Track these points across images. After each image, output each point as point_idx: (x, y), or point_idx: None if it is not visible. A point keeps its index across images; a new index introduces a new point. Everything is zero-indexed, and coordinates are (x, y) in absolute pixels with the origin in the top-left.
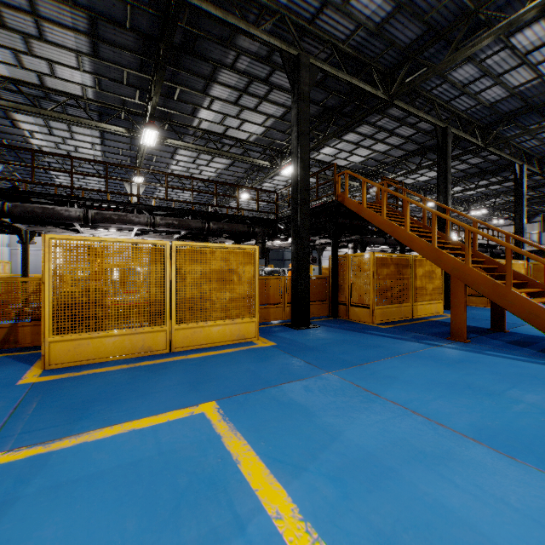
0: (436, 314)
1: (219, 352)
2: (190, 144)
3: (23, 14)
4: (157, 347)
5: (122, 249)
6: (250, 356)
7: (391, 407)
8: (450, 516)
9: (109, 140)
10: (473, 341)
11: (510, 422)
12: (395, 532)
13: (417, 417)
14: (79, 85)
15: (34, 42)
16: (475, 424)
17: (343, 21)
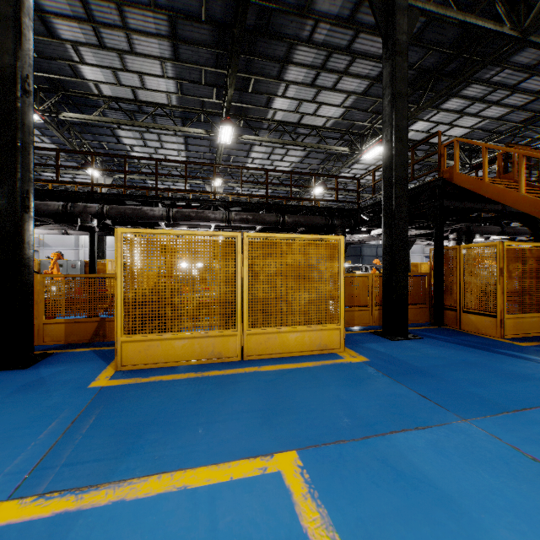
0: None
1: (297, 365)
2: (264, 137)
3: (116, 29)
4: (227, 353)
5: (191, 242)
6: (337, 375)
7: None
8: None
9: (192, 145)
10: None
11: None
12: None
13: None
14: (164, 93)
15: (127, 57)
16: None
17: None
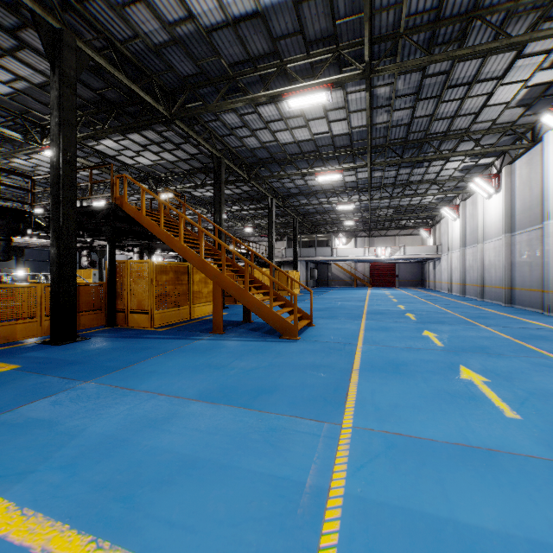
0: (211, 314)
1: None
2: None
3: None
4: None
5: None
6: None
7: (142, 396)
8: (158, 452)
9: None
10: (227, 332)
11: (224, 382)
12: (111, 479)
13: (161, 397)
14: None
15: None
16: (201, 390)
17: (119, 22)
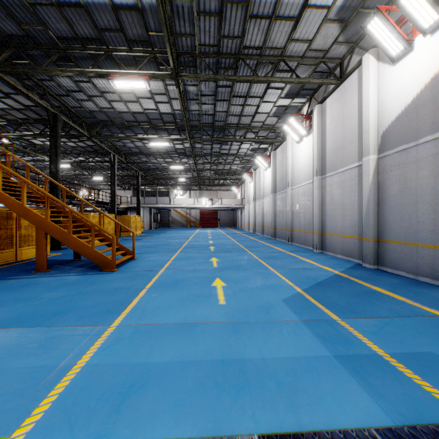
0: None
1: None
2: None
3: None
4: None
5: None
6: None
7: None
8: None
9: None
10: (52, 270)
11: (25, 311)
12: None
13: None
14: None
15: None
16: None
17: None
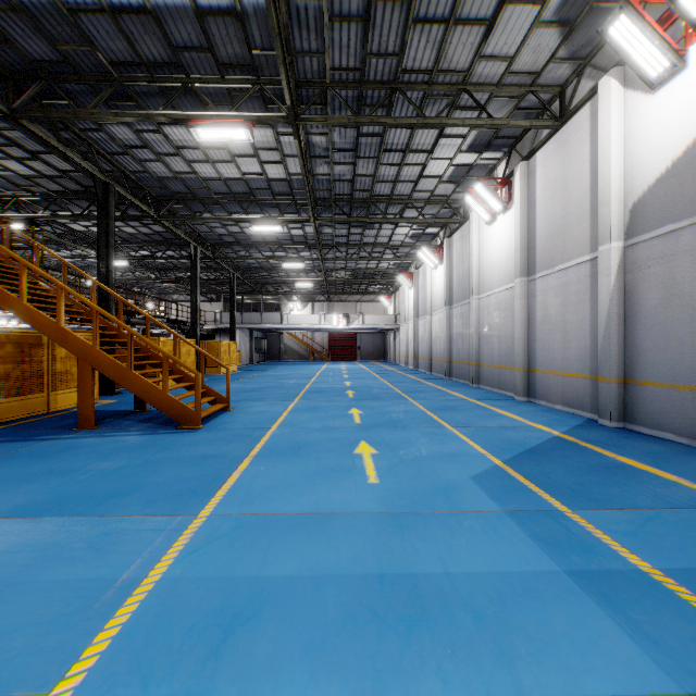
0: None
1: None
2: None
3: None
4: None
5: None
6: None
7: None
8: None
9: None
10: (102, 427)
11: (64, 490)
12: None
13: None
14: None
15: None
16: (23, 504)
17: None
